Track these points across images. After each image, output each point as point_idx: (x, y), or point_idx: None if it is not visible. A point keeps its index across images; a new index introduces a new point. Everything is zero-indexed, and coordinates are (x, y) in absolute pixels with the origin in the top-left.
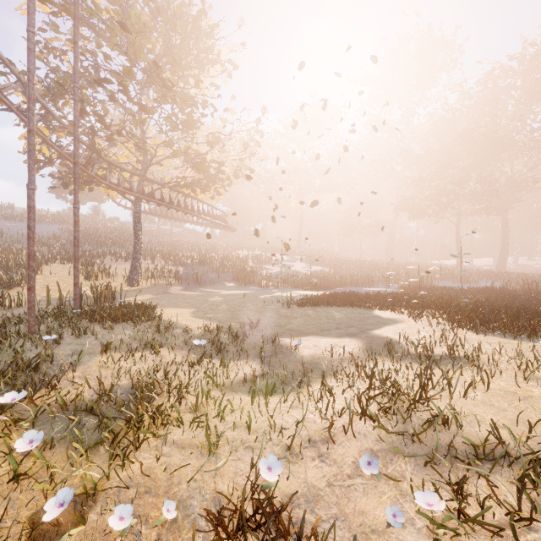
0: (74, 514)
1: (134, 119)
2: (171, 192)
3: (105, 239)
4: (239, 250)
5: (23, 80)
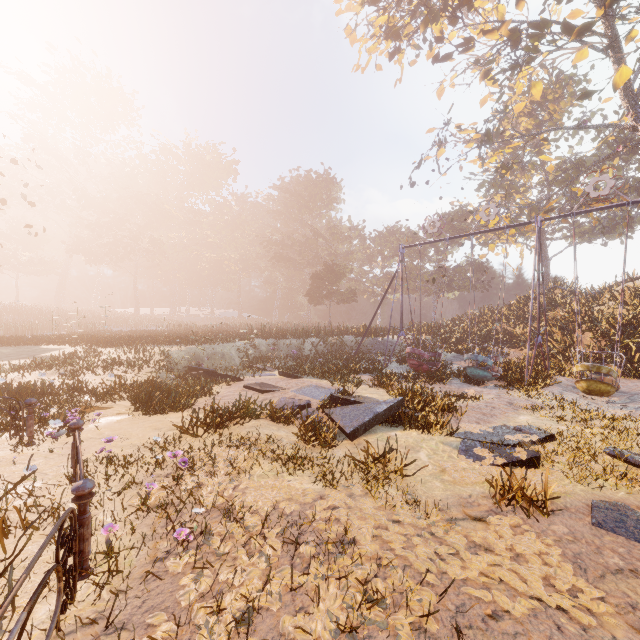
0: None
1: None
2: None
3: None
4: None
5: None
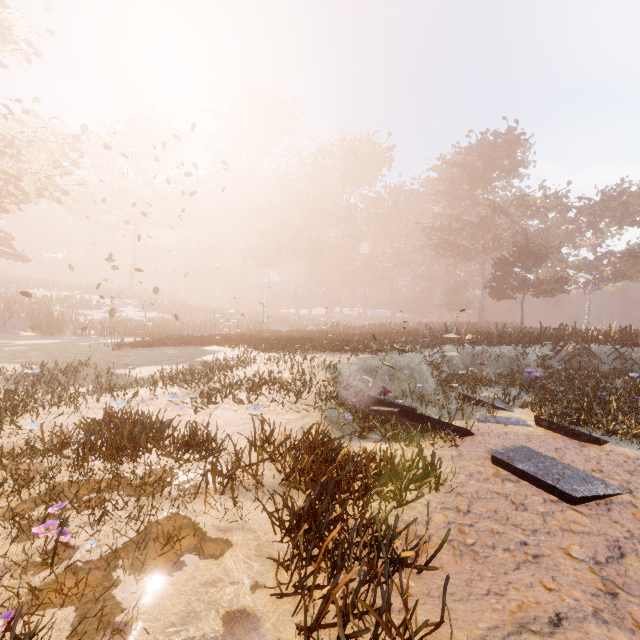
0: None
1: None
2: None
3: None
4: (32, 288)
5: None
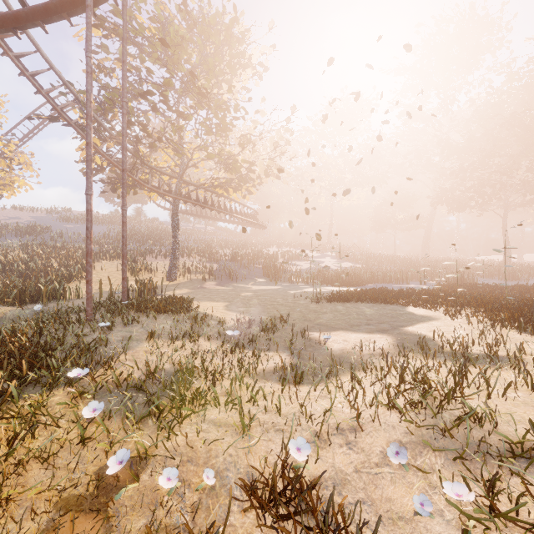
0: (130, 472)
1: (173, 126)
2: (205, 192)
3: (147, 238)
4: (269, 247)
5: (80, 98)
